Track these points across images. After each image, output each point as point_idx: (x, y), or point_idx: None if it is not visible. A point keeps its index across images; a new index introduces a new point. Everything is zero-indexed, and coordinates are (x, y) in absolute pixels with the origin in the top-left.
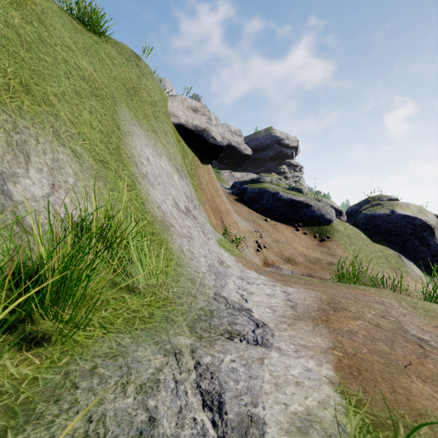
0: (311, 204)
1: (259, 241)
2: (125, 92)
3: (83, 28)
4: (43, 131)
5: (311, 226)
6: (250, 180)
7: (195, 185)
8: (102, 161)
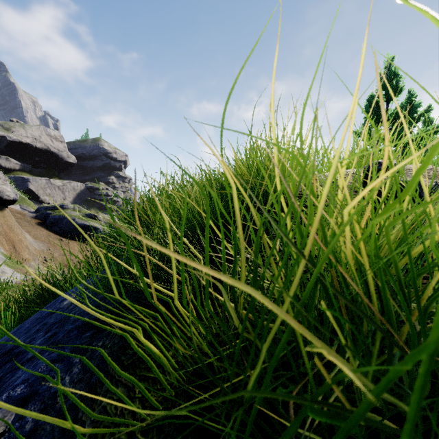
0: (99, 227)
1: (46, 257)
2: None
3: None
4: None
5: (97, 242)
6: (55, 206)
7: None
8: None
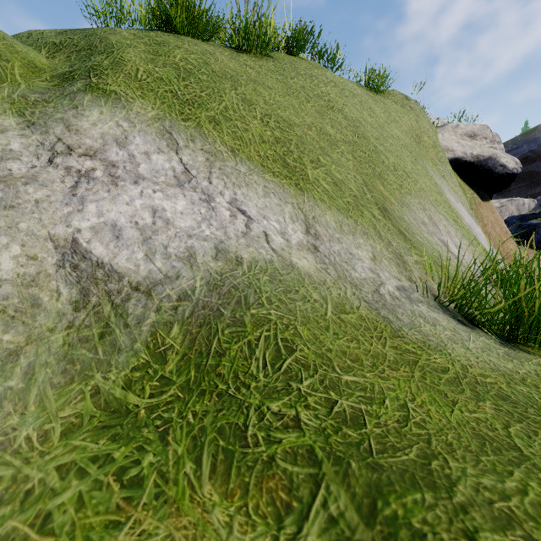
0: None
1: None
2: (415, 144)
3: (373, 95)
4: (428, 205)
5: None
6: (540, 211)
7: None
8: (454, 221)
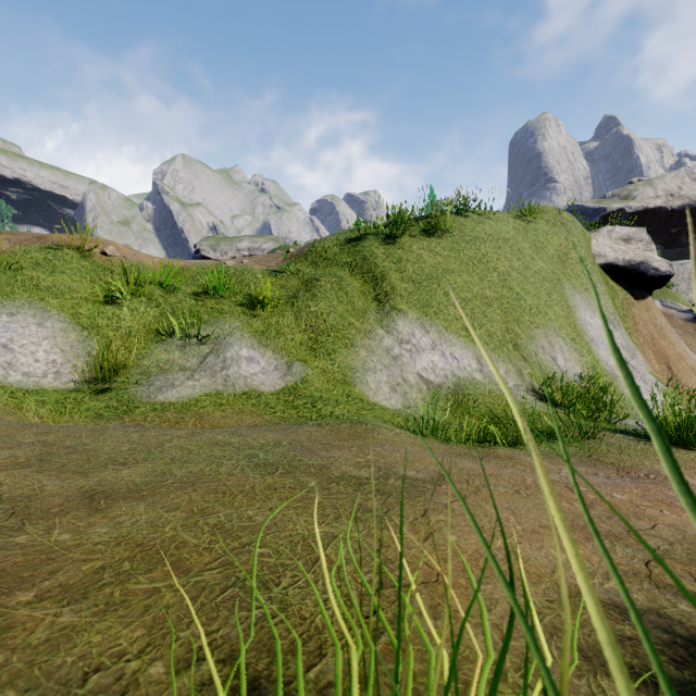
0: None
1: None
2: (560, 264)
3: (525, 223)
4: (551, 332)
5: None
6: None
7: (628, 329)
8: (573, 340)
